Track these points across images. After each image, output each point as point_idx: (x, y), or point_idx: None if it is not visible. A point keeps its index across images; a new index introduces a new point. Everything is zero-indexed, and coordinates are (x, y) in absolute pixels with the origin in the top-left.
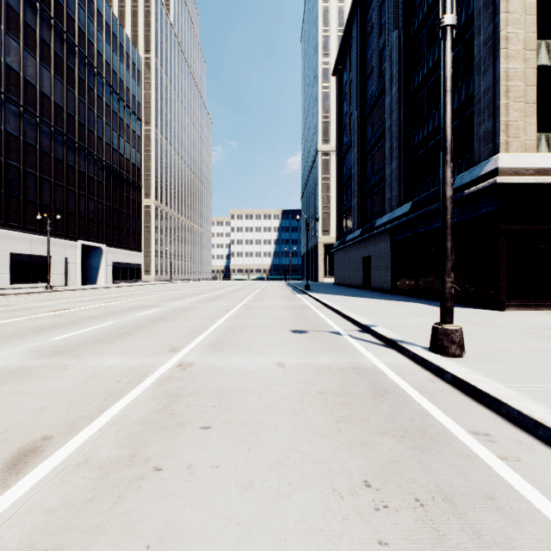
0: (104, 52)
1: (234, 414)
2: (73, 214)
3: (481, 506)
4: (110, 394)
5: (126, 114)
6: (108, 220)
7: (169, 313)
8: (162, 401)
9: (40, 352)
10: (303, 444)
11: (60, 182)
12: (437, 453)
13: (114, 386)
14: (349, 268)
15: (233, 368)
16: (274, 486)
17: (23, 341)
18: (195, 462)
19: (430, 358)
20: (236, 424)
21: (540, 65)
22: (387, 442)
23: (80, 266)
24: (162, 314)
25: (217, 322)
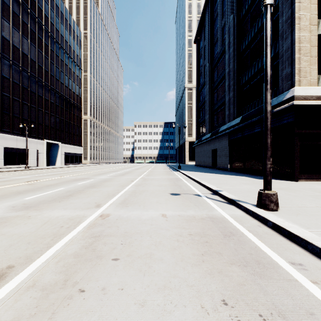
0: (60, 29)
1: (134, 249)
2: (41, 124)
3: (306, 320)
4: (56, 235)
5: (73, 66)
6: (62, 128)
7: (96, 183)
8: (88, 240)
9: (15, 207)
10: (180, 272)
11: (34, 105)
12: (270, 278)
13: (58, 230)
14: (204, 156)
15: (134, 218)
16: (160, 304)
17: (6, 200)
18: (107, 285)
19: (258, 212)
20: (135, 257)
21: (319, 34)
22: (235, 270)
23: (45, 155)
24: (92, 183)
25: (125, 188)
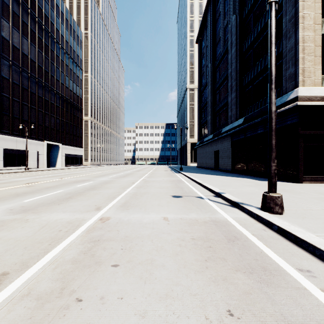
0: (60, 29)
1: (135, 255)
2: (42, 125)
3: None
4: (53, 240)
5: (74, 66)
6: (63, 129)
7: (97, 185)
8: (87, 245)
9: (13, 210)
10: (182, 279)
11: (34, 106)
12: (277, 286)
13: (56, 234)
14: (206, 157)
15: (135, 221)
16: (162, 315)
17: (4, 203)
18: (106, 294)
19: (262, 215)
20: (136, 263)
21: (323, 34)
22: (241, 277)
23: (46, 156)
24: (93, 185)
25: (126, 190)
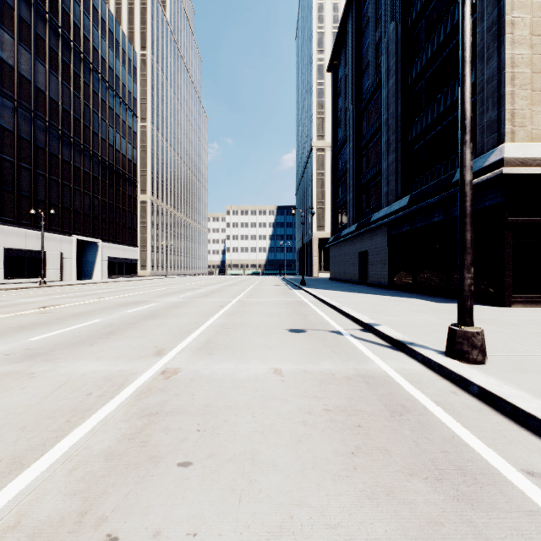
0: (100, 48)
1: (222, 442)
2: (68, 209)
3: None
4: (75, 413)
5: (122, 110)
6: (104, 216)
7: (160, 310)
8: (136, 423)
9: (10, 356)
10: (310, 492)
11: (55, 177)
12: (491, 508)
13: (82, 401)
14: (345, 263)
15: (224, 377)
16: None
17: None
18: (166, 526)
19: (449, 365)
20: (224, 459)
21: None
22: (420, 488)
23: (75, 261)
24: (153, 311)
25: (209, 320)
